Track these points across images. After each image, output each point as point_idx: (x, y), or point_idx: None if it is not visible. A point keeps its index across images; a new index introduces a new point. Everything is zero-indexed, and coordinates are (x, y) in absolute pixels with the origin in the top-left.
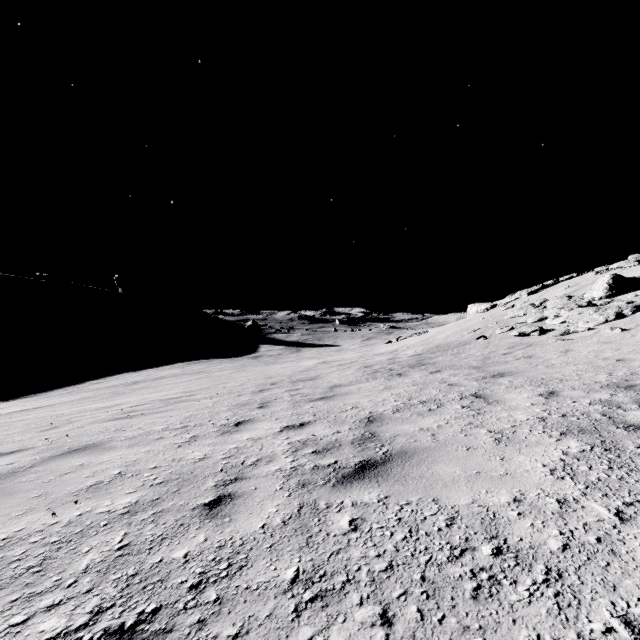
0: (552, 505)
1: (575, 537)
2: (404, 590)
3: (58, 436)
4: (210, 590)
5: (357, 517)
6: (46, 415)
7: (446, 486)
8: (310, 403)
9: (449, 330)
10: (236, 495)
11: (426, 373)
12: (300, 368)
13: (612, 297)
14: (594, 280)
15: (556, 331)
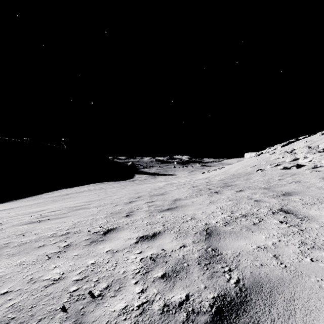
0: None
1: None
2: None
3: None
4: None
5: None
6: None
7: None
8: (160, 213)
9: (237, 166)
10: None
11: (234, 191)
12: (155, 187)
13: None
14: (321, 138)
15: (307, 166)
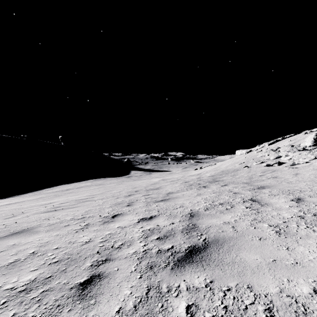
0: None
1: None
2: None
3: (12, 222)
4: None
5: (191, 303)
6: (14, 208)
7: (254, 273)
8: (156, 203)
9: (227, 163)
10: (103, 275)
11: (219, 186)
12: (151, 182)
13: (316, 145)
14: (304, 137)
15: (287, 163)
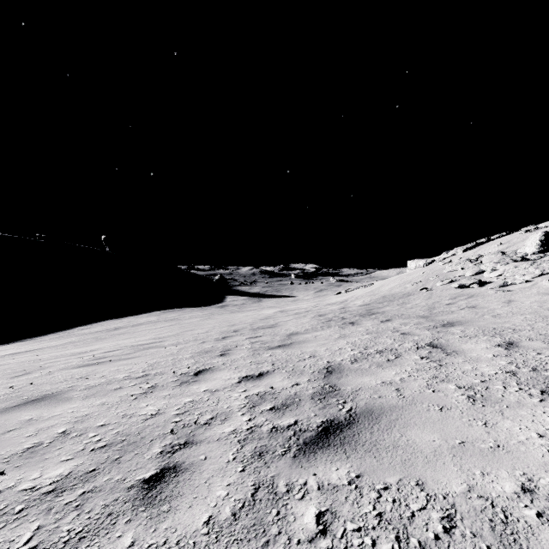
0: None
1: None
2: None
3: (24, 384)
4: None
5: (325, 509)
6: (26, 360)
7: (428, 462)
8: (269, 351)
9: (393, 283)
10: (182, 467)
11: (377, 322)
12: (260, 316)
13: (544, 252)
14: (524, 238)
15: (494, 283)
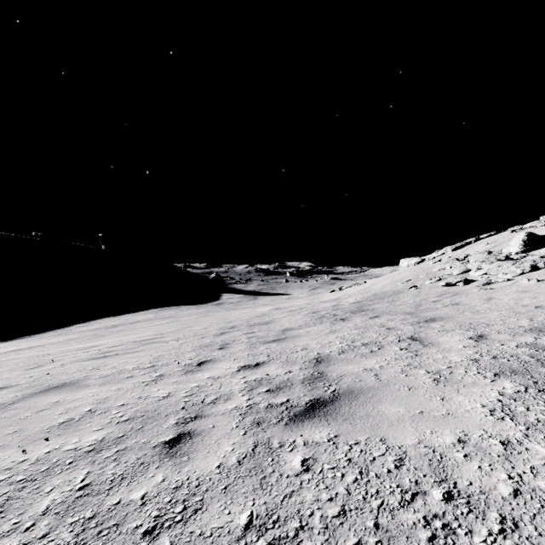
0: (496, 447)
1: (524, 482)
2: (358, 539)
3: (41, 374)
4: (164, 536)
5: (309, 457)
6: (34, 355)
7: (392, 426)
8: (265, 345)
9: (384, 281)
10: (195, 433)
11: (366, 318)
12: (256, 313)
13: (527, 252)
14: (510, 238)
15: (478, 281)
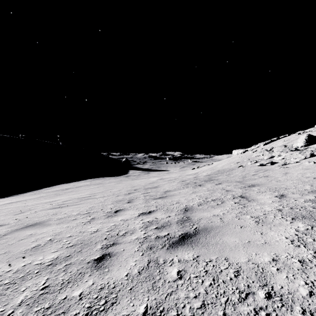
0: (296, 264)
1: (315, 286)
2: None
3: (22, 217)
4: None
5: (181, 269)
6: (19, 206)
7: (231, 250)
8: (154, 200)
9: (224, 163)
10: (112, 254)
11: (214, 184)
12: (149, 182)
13: (307, 146)
14: (297, 137)
15: (279, 163)
